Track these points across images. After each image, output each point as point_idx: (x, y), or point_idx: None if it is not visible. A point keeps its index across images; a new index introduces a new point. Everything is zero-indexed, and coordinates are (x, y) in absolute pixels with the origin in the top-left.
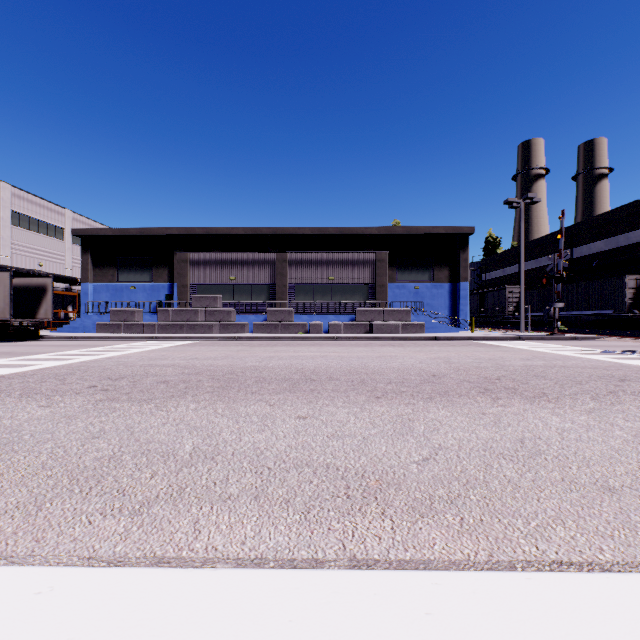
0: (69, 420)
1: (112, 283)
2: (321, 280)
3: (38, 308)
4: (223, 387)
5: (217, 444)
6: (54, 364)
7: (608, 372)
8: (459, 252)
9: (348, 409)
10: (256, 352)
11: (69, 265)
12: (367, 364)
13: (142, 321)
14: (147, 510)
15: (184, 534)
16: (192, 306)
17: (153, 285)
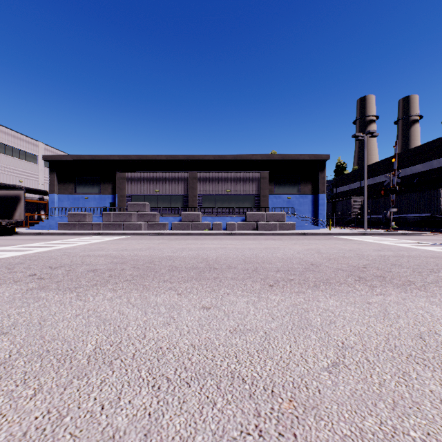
0: None
1: (71, 194)
2: (221, 192)
3: (14, 212)
4: (141, 275)
5: (120, 342)
6: (13, 254)
7: None
8: (319, 172)
9: (247, 298)
10: (172, 244)
11: (41, 182)
12: (257, 254)
13: (91, 221)
14: None
15: None
16: (128, 210)
17: (101, 196)
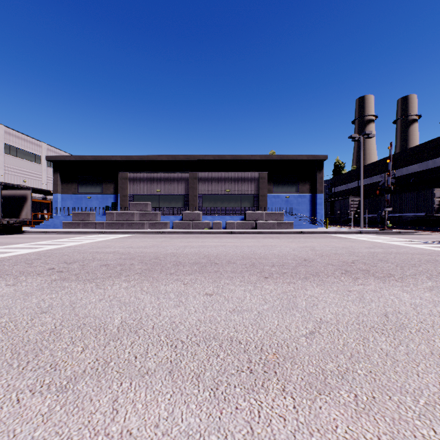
0: (26, 297)
1: (74, 194)
2: (221, 192)
3: (21, 211)
4: (149, 269)
5: (141, 318)
6: (27, 251)
7: (432, 257)
8: (317, 172)
9: (244, 287)
10: (175, 242)
11: (45, 181)
12: (255, 251)
13: (95, 220)
14: (72, 386)
15: (102, 415)
16: (130, 210)
17: (103, 195)
